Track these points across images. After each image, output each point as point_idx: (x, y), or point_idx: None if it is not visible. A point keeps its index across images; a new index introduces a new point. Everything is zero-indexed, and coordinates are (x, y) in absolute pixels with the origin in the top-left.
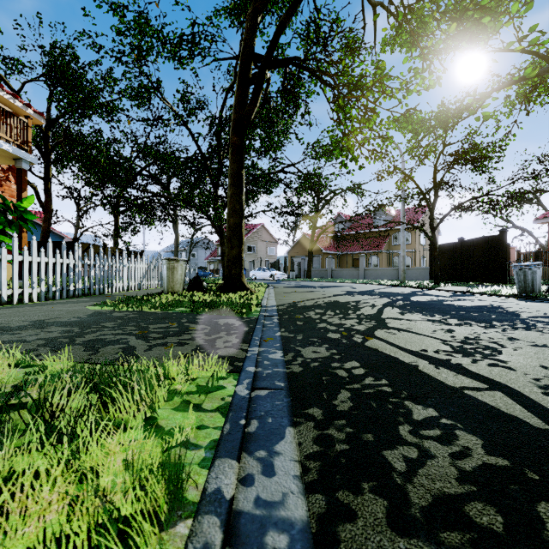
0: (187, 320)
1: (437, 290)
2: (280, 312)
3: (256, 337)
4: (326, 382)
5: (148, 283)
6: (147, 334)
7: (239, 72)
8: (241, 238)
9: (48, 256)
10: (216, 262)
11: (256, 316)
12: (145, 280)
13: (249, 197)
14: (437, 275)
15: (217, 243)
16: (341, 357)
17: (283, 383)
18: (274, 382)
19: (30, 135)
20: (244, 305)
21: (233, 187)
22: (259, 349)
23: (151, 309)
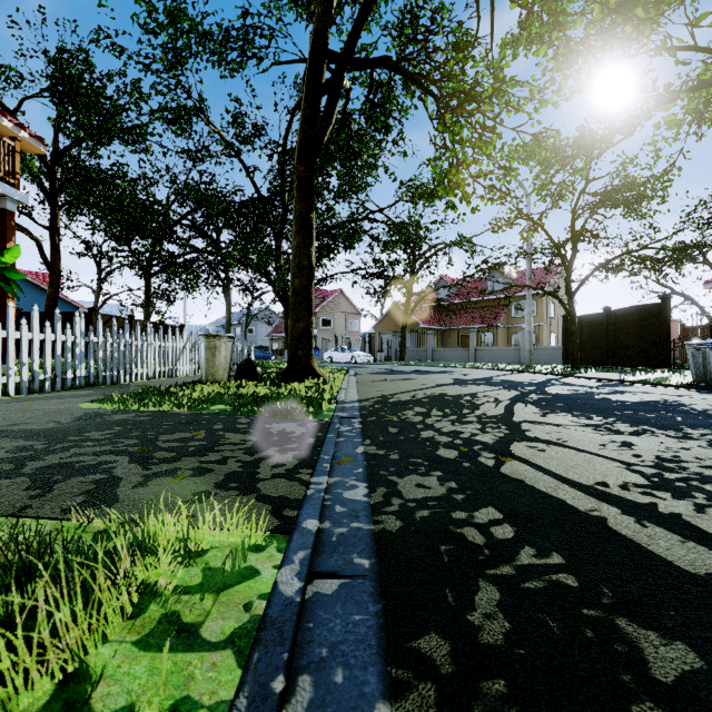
0: (223, 426)
1: (577, 377)
2: (364, 411)
3: (325, 456)
4: (447, 558)
5: (184, 368)
6: (150, 452)
7: (307, 76)
8: (310, 306)
9: (33, 331)
10: (281, 340)
11: (329, 419)
12: (179, 363)
13: (323, 254)
14: (575, 357)
15: (282, 315)
16: (467, 497)
17: (368, 561)
18: (352, 556)
19: (18, 163)
20: (313, 401)
21: (299, 236)
22: (329, 480)
23: (173, 407)
